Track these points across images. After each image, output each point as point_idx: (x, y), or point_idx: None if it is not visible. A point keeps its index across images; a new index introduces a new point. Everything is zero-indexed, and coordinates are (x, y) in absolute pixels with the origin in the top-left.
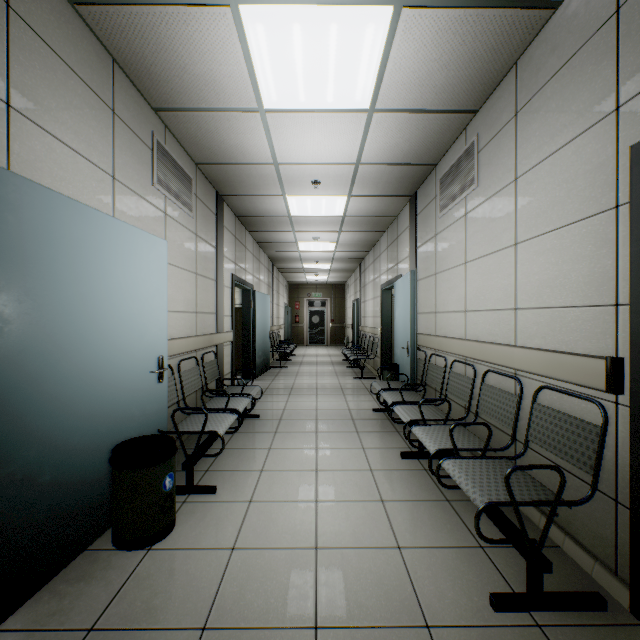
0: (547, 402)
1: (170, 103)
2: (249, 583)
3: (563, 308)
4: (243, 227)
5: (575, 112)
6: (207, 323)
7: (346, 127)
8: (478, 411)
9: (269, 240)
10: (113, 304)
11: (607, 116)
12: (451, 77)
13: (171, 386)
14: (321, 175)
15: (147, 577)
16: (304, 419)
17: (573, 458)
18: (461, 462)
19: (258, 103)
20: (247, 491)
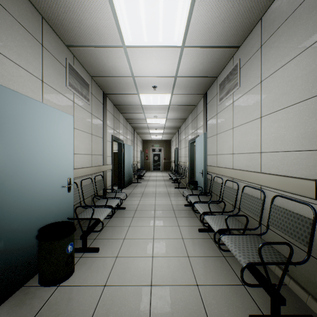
0: (279, 204)
1: (75, 42)
2: (112, 307)
3: (289, 152)
4: (118, 111)
5: (296, 42)
6: (98, 160)
7: (169, 56)
8: (240, 207)
9: (131, 118)
10: (40, 150)
11: (316, 42)
12: (225, 27)
13: (76, 193)
14: (157, 83)
15: (55, 303)
16: (148, 210)
17: (296, 236)
18: (232, 237)
19: (122, 42)
20: (115, 251)
